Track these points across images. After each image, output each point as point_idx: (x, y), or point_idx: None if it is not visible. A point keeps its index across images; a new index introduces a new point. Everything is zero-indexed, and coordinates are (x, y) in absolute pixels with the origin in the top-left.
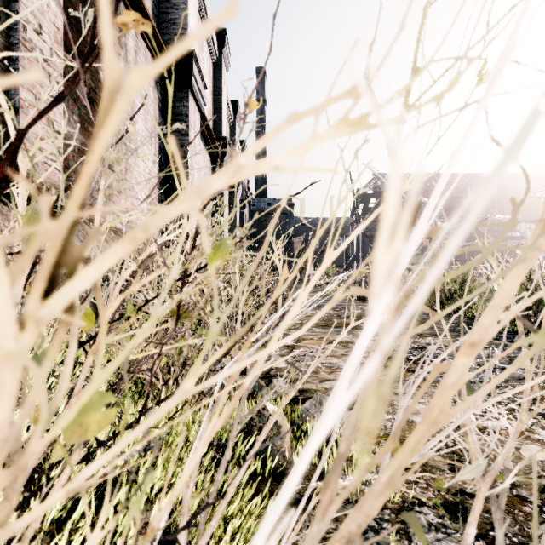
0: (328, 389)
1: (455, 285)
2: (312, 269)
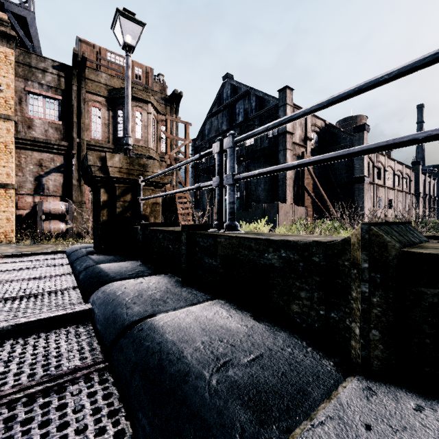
0: None
1: None
2: None
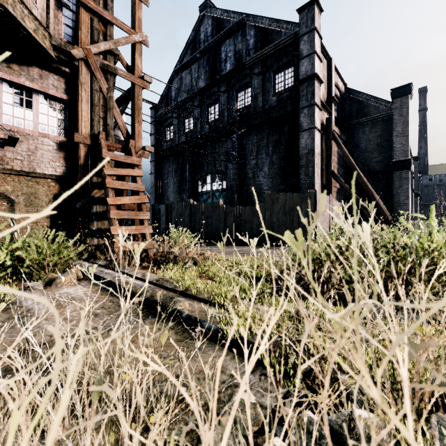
0: None
1: None
2: None
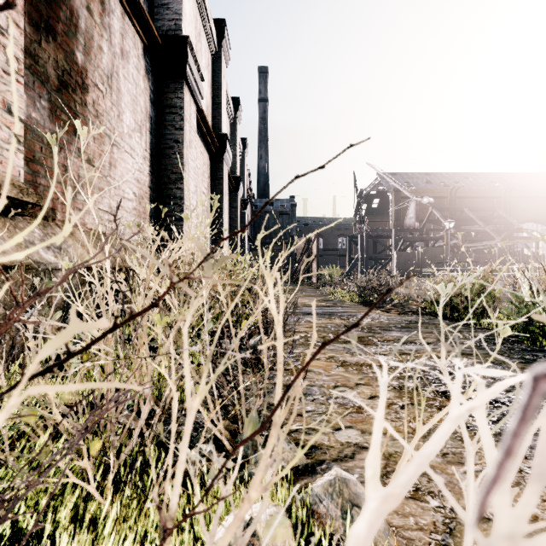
0: (344, 445)
1: (473, 292)
2: (316, 271)
